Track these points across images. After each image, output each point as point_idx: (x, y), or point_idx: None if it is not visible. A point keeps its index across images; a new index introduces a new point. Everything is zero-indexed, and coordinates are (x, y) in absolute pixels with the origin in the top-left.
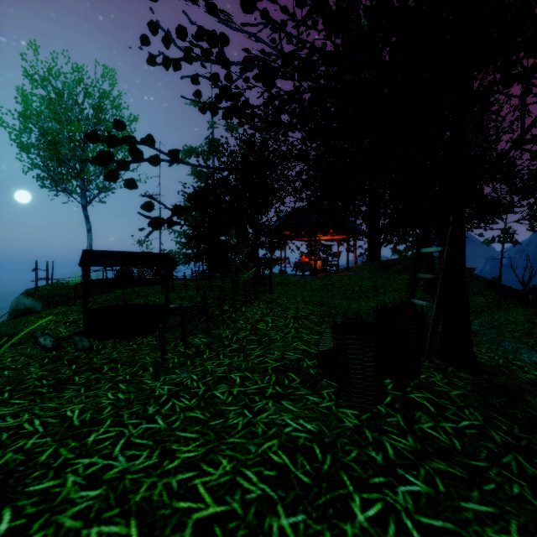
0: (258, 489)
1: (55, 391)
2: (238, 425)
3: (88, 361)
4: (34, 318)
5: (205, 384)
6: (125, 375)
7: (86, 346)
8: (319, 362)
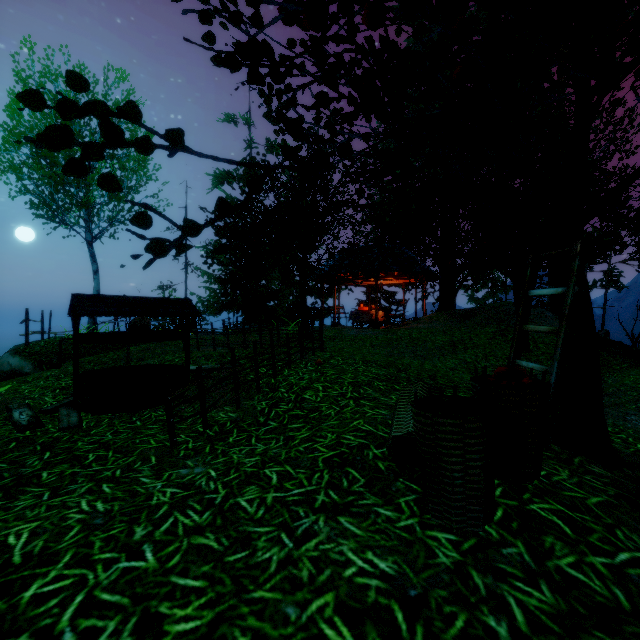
0: None
1: (6, 497)
2: (271, 564)
3: (69, 446)
4: (17, 383)
5: (227, 486)
6: (115, 469)
7: (73, 424)
8: (391, 453)
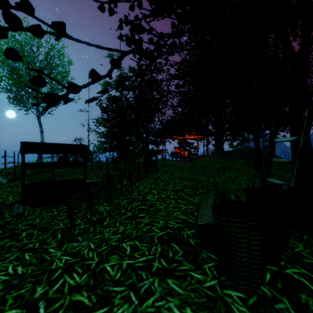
0: None
1: None
2: None
3: (13, 227)
4: None
5: (99, 255)
6: (35, 242)
7: (19, 213)
8: (198, 234)
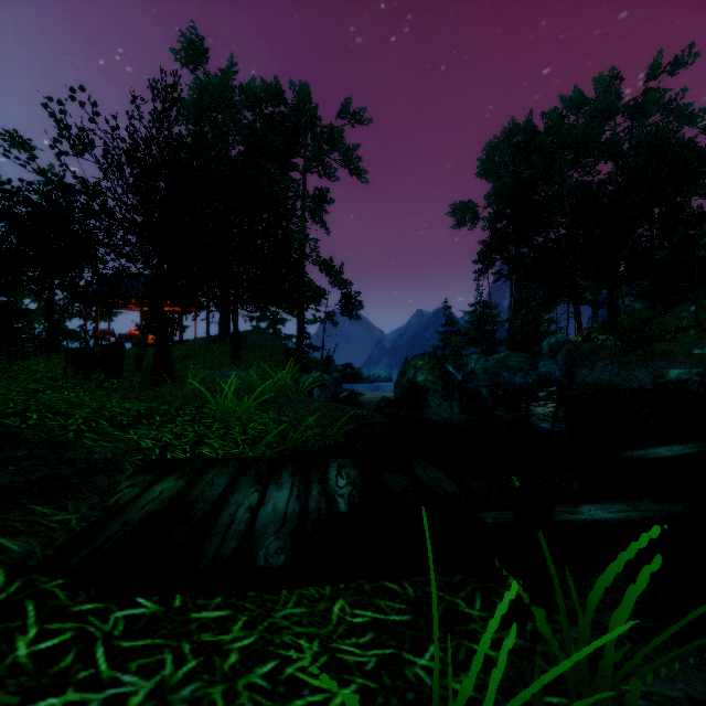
0: (6, 392)
1: None
2: None
3: None
4: None
5: None
6: None
7: None
8: (65, 373)
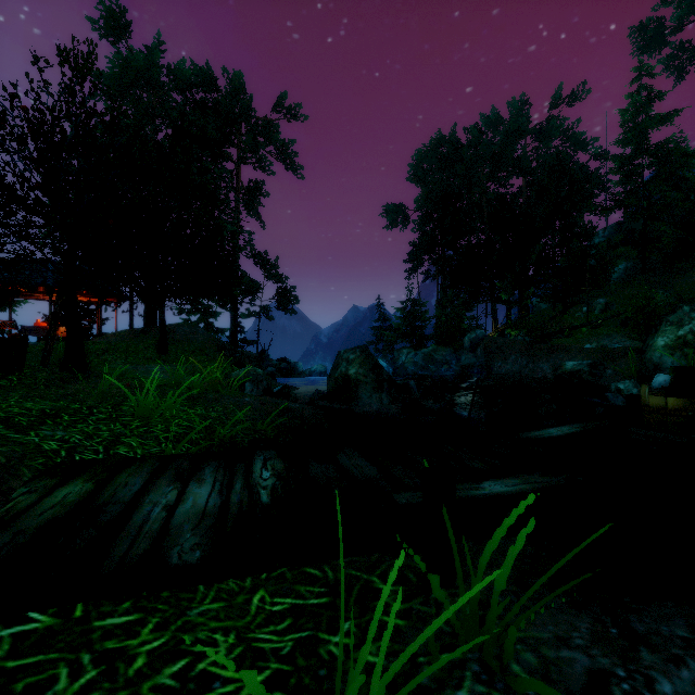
0: None
1: None
2: None
3: None
4: None
5: None
6: None
7: None
8: None
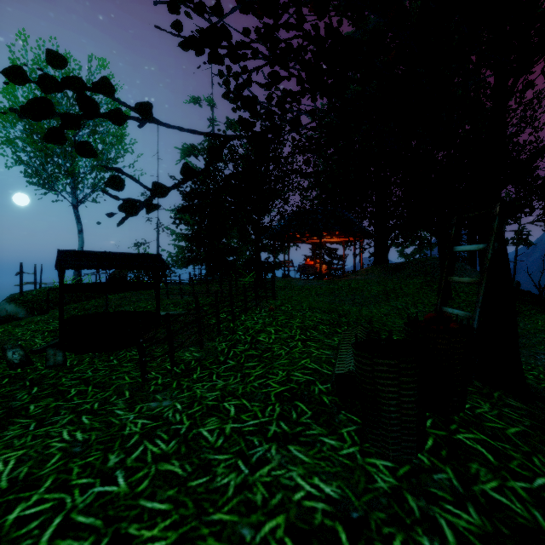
0: None
1: None
2: (229, 488)
3: (55, 381)
4: (12, 326)
5: (191, 417)
6: (93, 402)
7: (58, 362)
8: (334, 388)
